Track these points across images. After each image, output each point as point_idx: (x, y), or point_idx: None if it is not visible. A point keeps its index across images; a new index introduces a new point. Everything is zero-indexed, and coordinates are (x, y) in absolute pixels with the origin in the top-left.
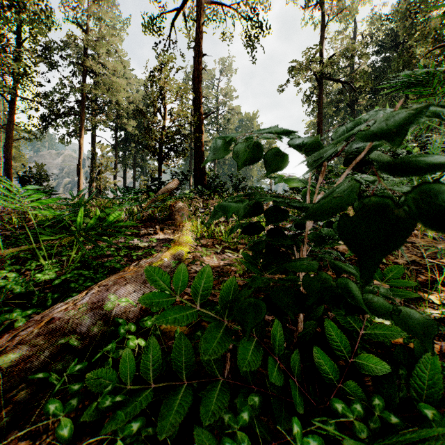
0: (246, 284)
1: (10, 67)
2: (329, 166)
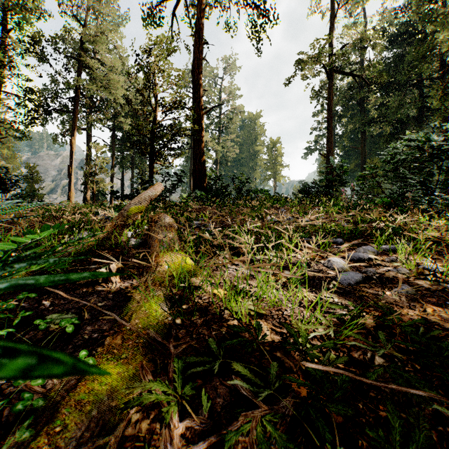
0: None
1: None
2: (345, 167)
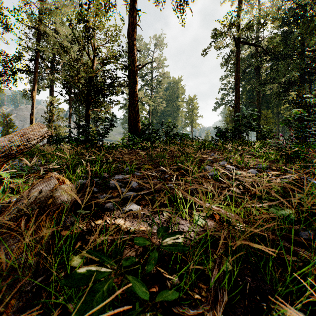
0: None
1: None
2: (255, 115)
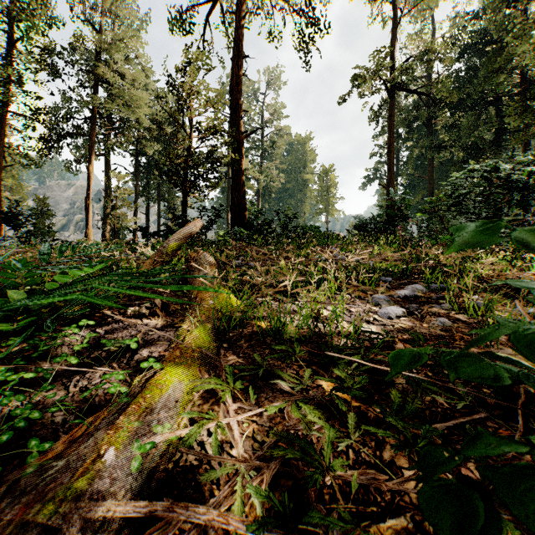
0: None
1: None
2: (406, 199)
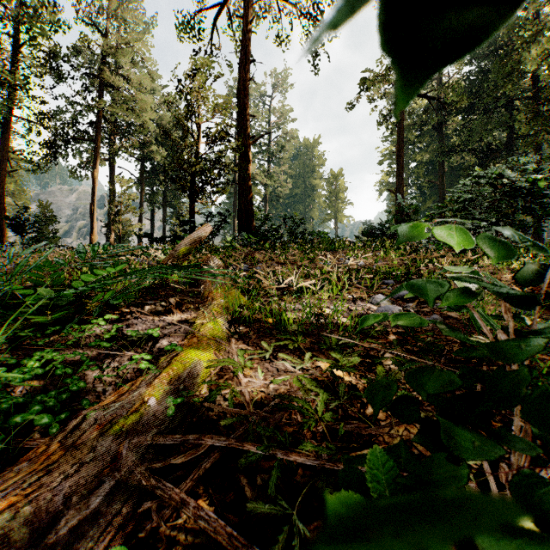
0: (326, 471)
1: (2, 77)
2: (415, 205)
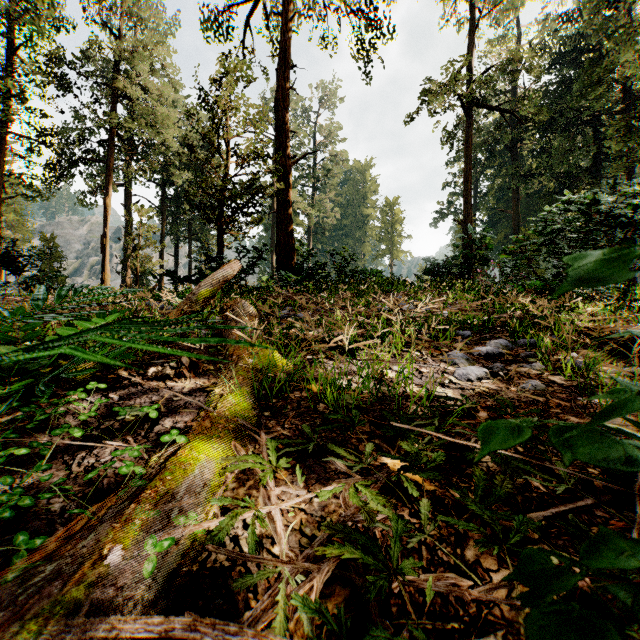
0: None
1: None
2: (487, 238)
